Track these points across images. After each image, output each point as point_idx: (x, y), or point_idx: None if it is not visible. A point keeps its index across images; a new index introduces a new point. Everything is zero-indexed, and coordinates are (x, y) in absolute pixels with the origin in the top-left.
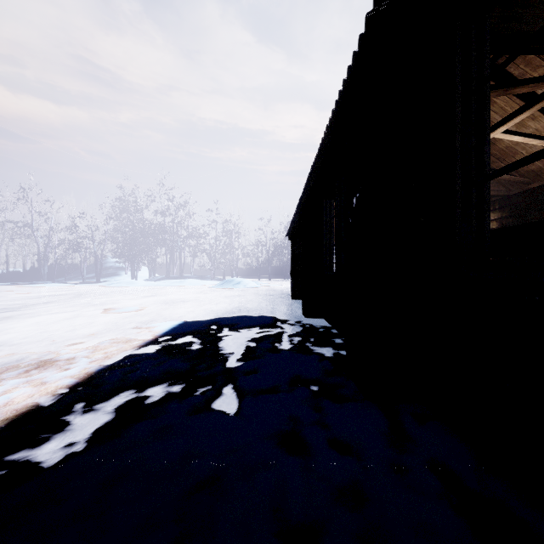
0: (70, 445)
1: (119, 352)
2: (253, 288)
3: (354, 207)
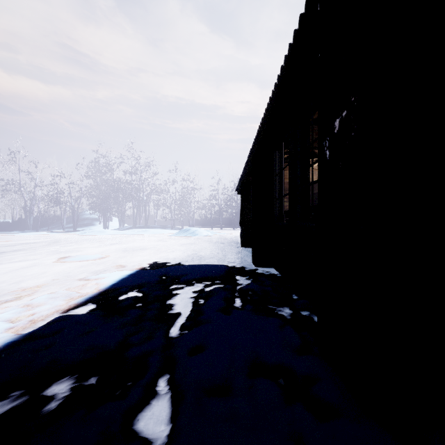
0: None
1: (49, 313)
2: (207, 236)
3: (337, 133)
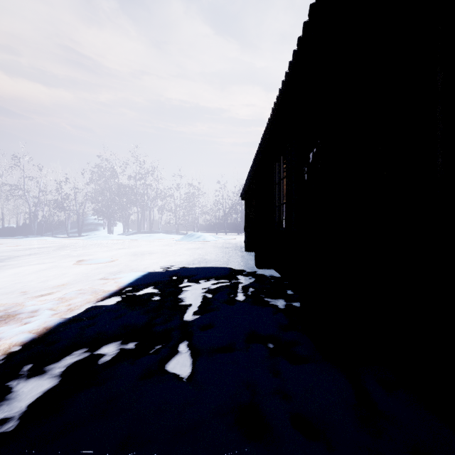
0: (1, 423)
1: (82, 304)
2: (212, 241)
3: (311, 163)
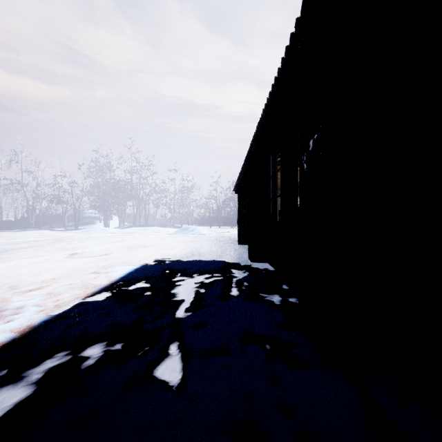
0: None
1: (71, 299)
2: (205, 234)
3: (311, 151)
